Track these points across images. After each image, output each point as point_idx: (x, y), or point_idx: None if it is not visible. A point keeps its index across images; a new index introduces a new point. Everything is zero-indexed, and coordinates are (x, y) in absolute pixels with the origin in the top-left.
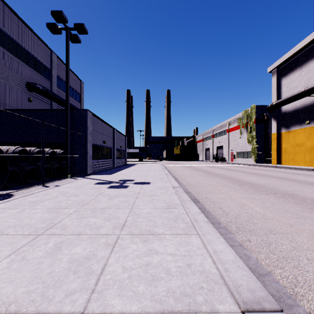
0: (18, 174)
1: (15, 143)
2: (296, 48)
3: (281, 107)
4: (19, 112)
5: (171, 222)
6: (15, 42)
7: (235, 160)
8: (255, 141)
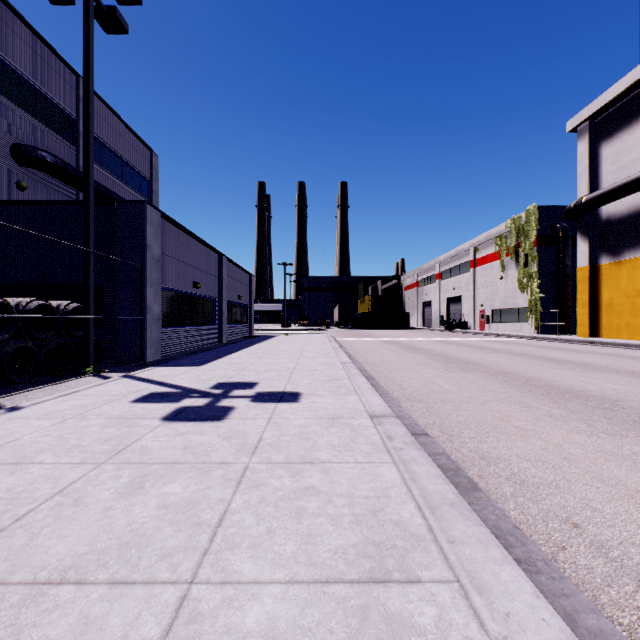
0: None
1: None
2: (639, 71)
3: (599, 209)
4: None
5: None
6: None
7: (489, 326)
8: (537, 284)
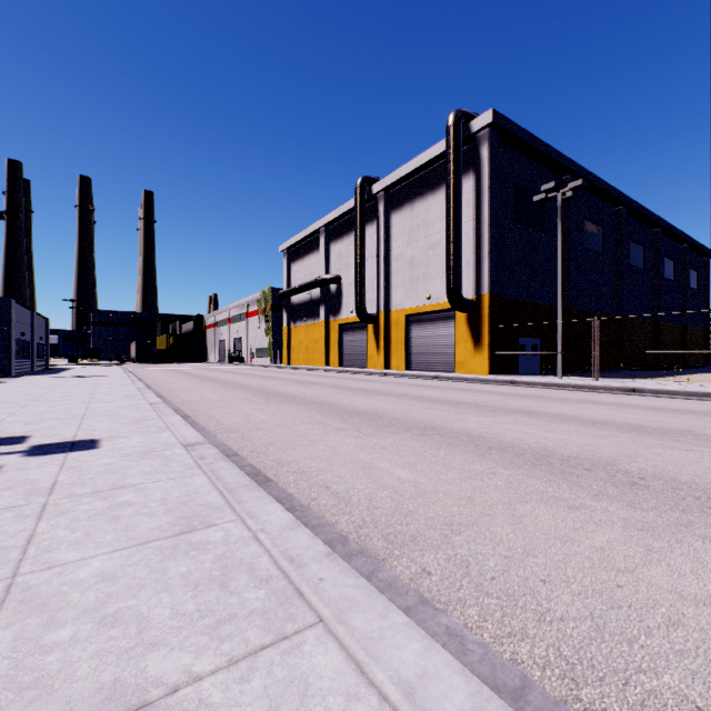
0: None
1: None
2: (297, 238)
3: (291, 297)
4: None
5: (121, 379)
6: None
7: (254, 360)
8: (271, 334)
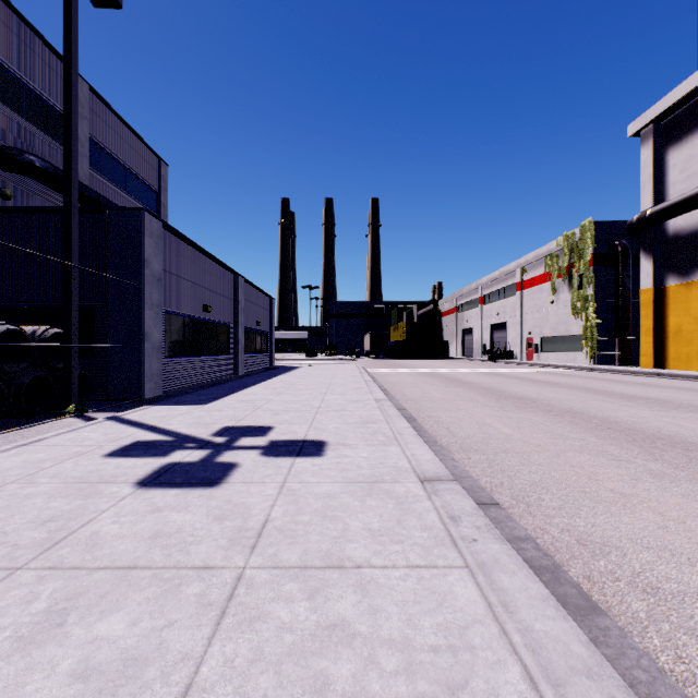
0: None
1: None
2: None
3: (665, 223)
4: None
5: None
6: None
7: (538, 356)
8: (593, 309)
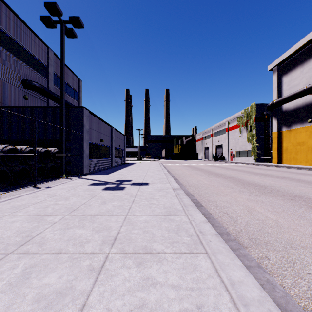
0: (7, 174)
1: (9, 142)
2: (298, 45)
3: (282, 106)
4: (13, 110)
5: (173, 235)
6: (10, 38)
7: (234, 159)
8: (255, 139)
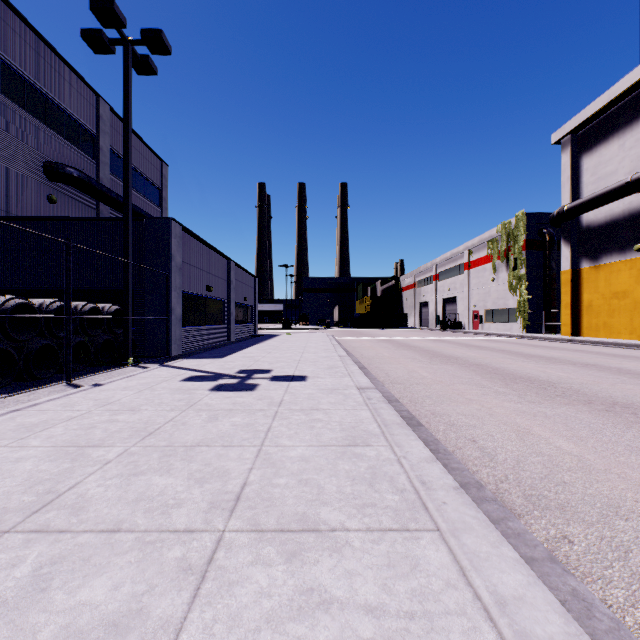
0: (12, 358)
1: (18, 290)
2: (614, 91)
3: (580, 216)
4: (25, 224)
5: (363, 490)
6: (19, 76)
7: (482, 326)
8: (525, 286)
